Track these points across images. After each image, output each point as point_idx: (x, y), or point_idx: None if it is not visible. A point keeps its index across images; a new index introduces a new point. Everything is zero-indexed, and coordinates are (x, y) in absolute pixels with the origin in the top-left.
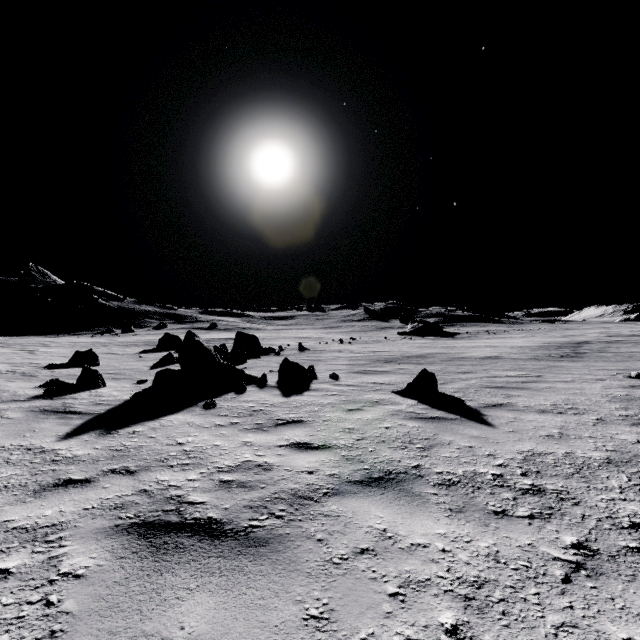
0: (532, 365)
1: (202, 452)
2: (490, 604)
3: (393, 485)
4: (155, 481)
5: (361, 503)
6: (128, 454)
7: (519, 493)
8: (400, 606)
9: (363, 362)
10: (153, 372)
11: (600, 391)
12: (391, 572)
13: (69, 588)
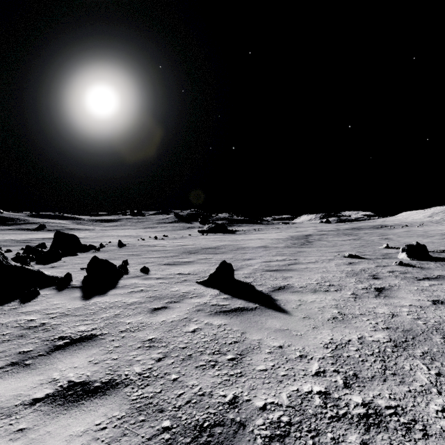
0: (288, 251)
1: None
2: None
3: None
4: None
5: None
6: None
7: (363, 429)
8: None
9: (172, 254)
10: None
11: (336, 268)
12: None
13: None
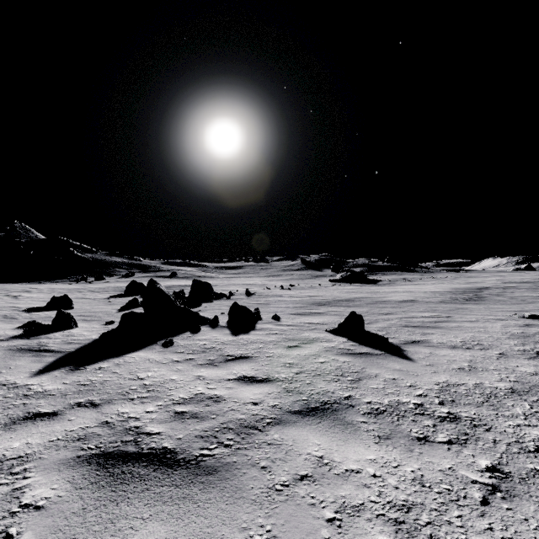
0: (442, 307)
1: (160, 386)
2: (418, 527)
3: (328, 414)
4: (116, 413)
5: (300, 432)
6: (93, 388)
7: (438, 420)
8: (337, 531)
9: (301, 305)
10: (120, 314)
11: (500, 329)
12: (328, 498)
13: (29, 520)
